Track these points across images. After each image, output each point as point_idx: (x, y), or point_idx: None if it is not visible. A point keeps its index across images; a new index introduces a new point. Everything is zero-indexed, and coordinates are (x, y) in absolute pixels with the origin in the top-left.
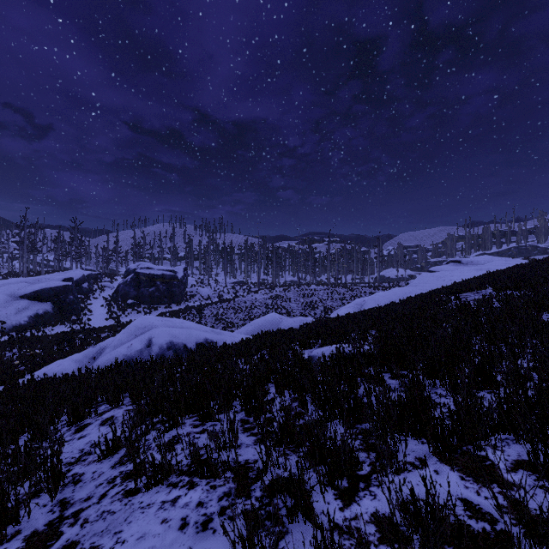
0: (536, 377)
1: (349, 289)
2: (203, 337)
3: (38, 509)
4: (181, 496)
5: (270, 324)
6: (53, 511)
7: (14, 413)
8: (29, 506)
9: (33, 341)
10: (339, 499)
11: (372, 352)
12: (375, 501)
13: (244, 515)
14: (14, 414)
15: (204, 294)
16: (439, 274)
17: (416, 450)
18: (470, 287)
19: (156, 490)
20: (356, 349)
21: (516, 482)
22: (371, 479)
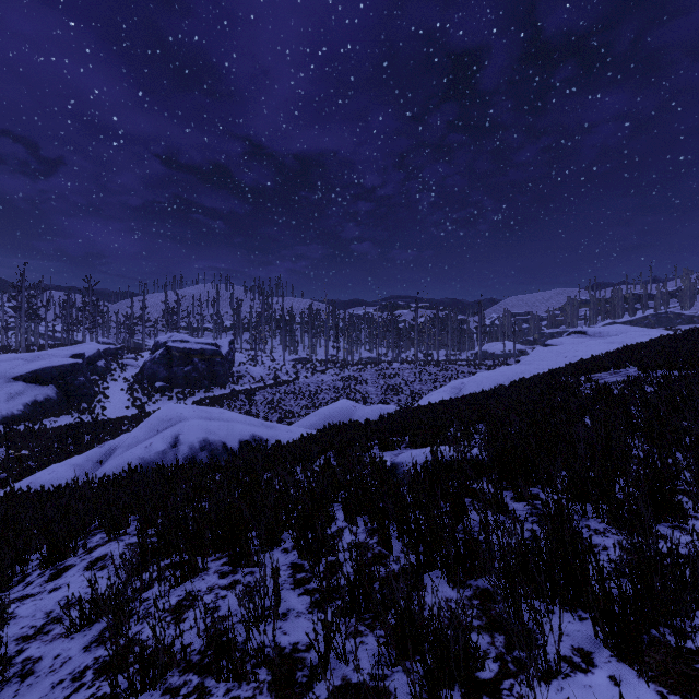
0: None
1: (443, 368)
2: (250, 433)
3: None
4: None
5: (340, 414)
6: None
7: None
8: None
9: (26, 437)
10: None
11: (483, 459)
12: None
13: None
14: None
15: (256, 375)
16: (559, 349)
17: (572, 633)
18: (604, 366)
19: None
20: (460, 454)
21: None
22: (502, 691)
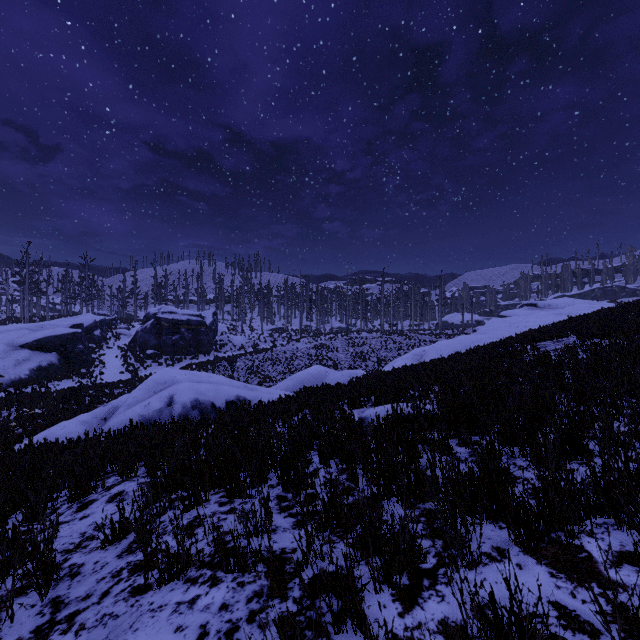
0: (636, 444)
1: (406, 337)
2: (235, 394)
3: (24, 610)
4: (201, 595)
5: (314, 378)
6: (43, 613)
7: (3, 487)
8: (12, 608)
9: (34, 399)
10: (398, 601)
11: (436, 414)
12: (443, 604)
13: (279, 622)
14: (3, 489)
15: (237, 343)
16: (512, 320)
17: (493, 537)
18: (549, 335)
19: (170, 587)
20: (416, 409)
21: (629, 588)
22: (438, 575)
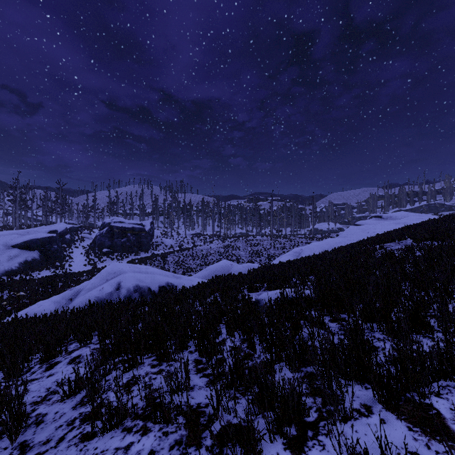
0: None
1: (288, 240)
2: (165, 281)
3: None
4: (134, 442)
5: (222, 269)
6: None
7: None
8: None
9: (21, 284)
10: (288, 449)
11: (312, 297)
12: (324, 452)
13: None
14: None
15: (167, 244)
16: (364, 227)
17: (360, 396)
18: (392, 238)
19: (111, 435)
20: (298, 294)
21: None
22: (319, 427)
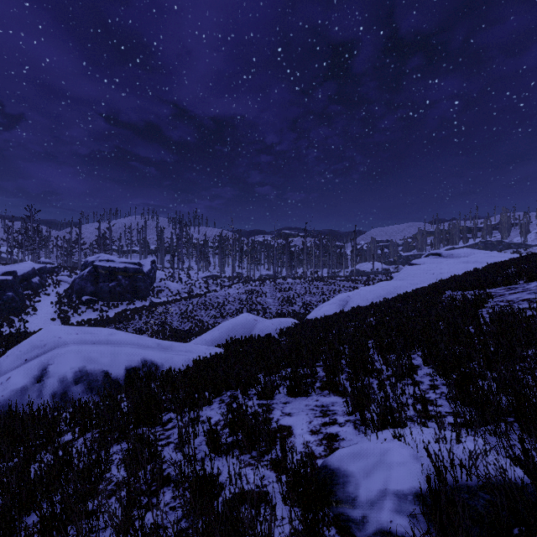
0: None
1: (327, 283)
2: (140, 357)
3: None
4: None
5: (242, 328)
6: None
7: None
8: None
9: None
10: None
11: None
12: None
13: None
14: None
15: (173, 289)
16: (426, 267)
17: None
18: (494, 282)
19: None
20: (503, 498)
21: None
22: None
